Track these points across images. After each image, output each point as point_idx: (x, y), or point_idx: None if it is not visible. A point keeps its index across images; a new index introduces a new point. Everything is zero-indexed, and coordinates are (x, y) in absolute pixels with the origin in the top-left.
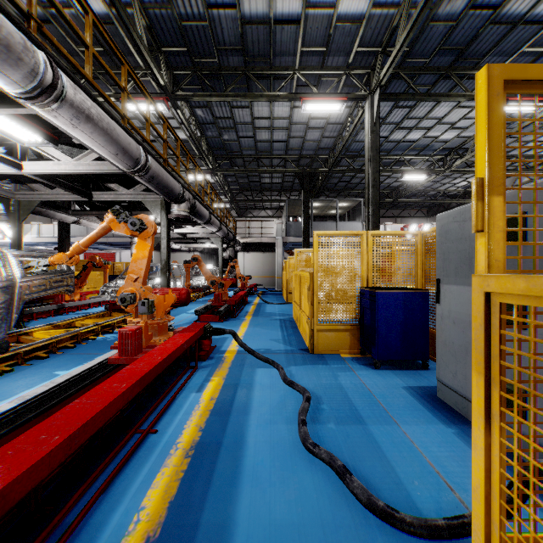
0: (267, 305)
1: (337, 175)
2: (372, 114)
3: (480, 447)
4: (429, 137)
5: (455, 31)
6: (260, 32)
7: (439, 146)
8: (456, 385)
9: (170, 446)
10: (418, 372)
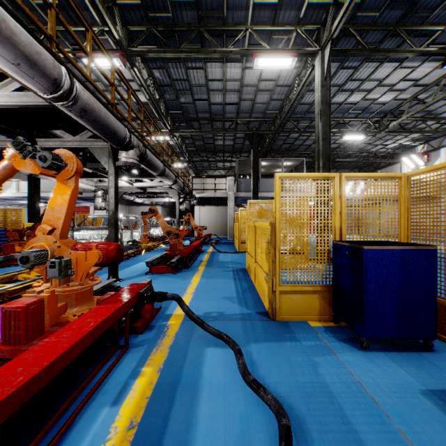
0: (220, 255)
1: (282, 137)
2: (322, 69)
3: None
4: (369, 100)
5: None
6: None
7: (377, 108)
8: None
9: None
10: (422, 355)
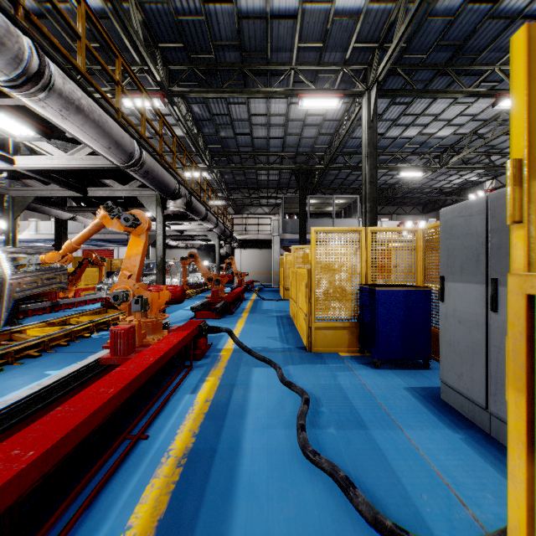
0: (264, 302)
1: (333, 172)
2: (369, 111)
3: (519, 479)
4: (426, 134)
5: (453, 27)
6: (257, 27)
7: (436, 143)
8: (461, 387)
9: (162, 454)
10: (419, 371)
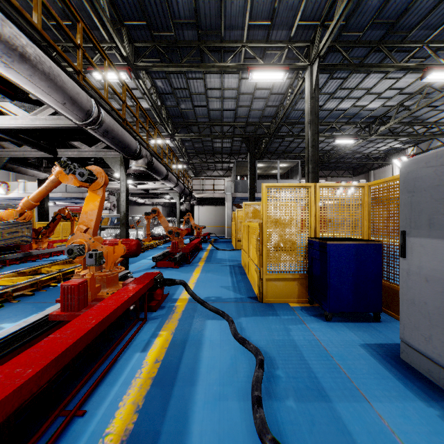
0: (218, 252)
1: (278, 140)
2: (311, 83)
3: None
4: (358, 106)
5: (387, 6)
6: (212, 7)
7: (367, 114)
8: (429, 351)
9: (96, 440)
10: (371, 324)
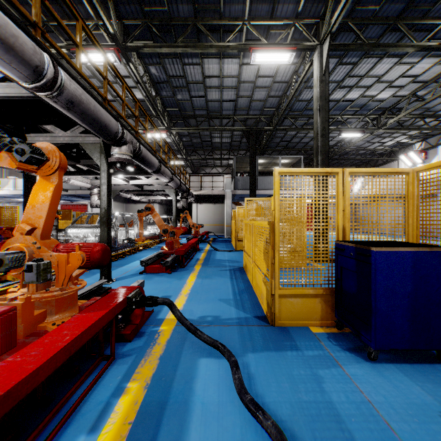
0: (217, 253)
1: (279, 134)
2: (321, 64)
3: None
4: (367, 96)
5: None
6: None
7: (375, 105)
8: None
9: None
10: (437, 368)
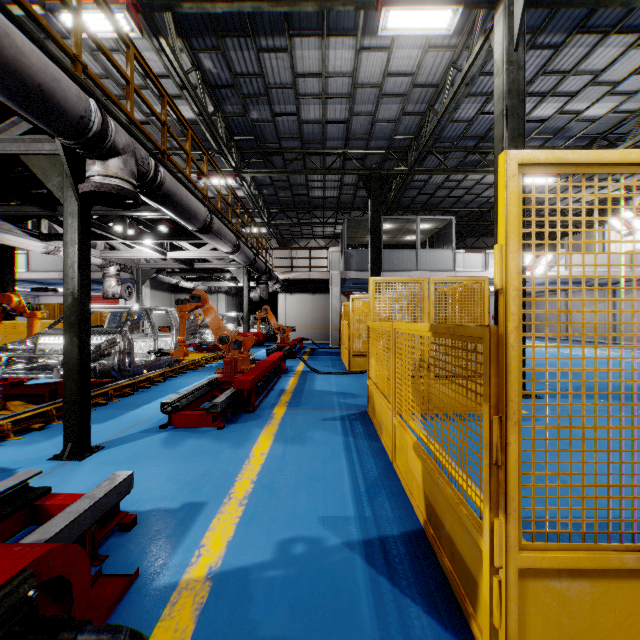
0: (317, 378)
1: (417, 183)
2: (510, 30)
3: None
4: (569, 113)
5: None
6: None
7: (579, 130)
8: None
9: None
10: None
